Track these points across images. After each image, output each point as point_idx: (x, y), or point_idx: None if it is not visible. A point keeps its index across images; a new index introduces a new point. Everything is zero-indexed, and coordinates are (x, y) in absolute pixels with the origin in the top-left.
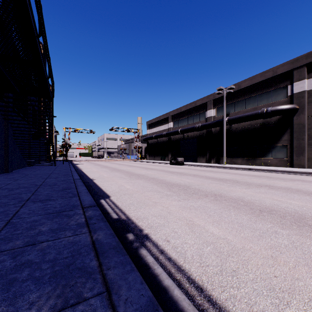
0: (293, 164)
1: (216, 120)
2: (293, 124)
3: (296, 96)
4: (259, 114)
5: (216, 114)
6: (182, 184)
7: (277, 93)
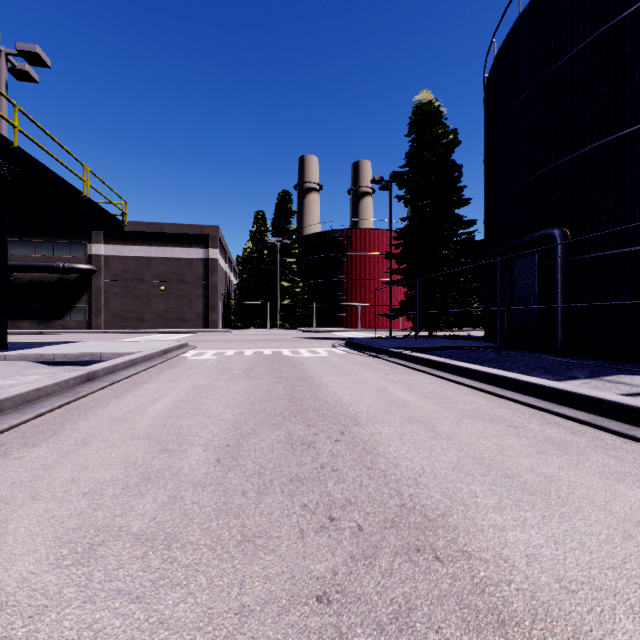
0: (92, 325)
1: None
2: (92, 285)
3: (95, 258)
4: (55, 268)
5: None
6: None
7: (77, 248)
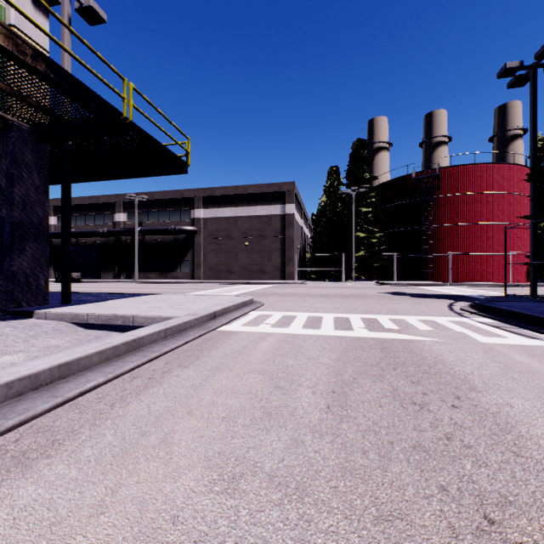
0: (194, 276)
1: (128, 228)
2: (194, 243)
3: (196, 220)
4: (169, 230)
5: (127, 220)
6: (94, 290)
7: (184, 213)
